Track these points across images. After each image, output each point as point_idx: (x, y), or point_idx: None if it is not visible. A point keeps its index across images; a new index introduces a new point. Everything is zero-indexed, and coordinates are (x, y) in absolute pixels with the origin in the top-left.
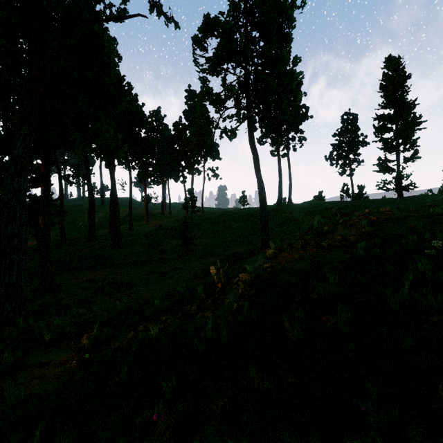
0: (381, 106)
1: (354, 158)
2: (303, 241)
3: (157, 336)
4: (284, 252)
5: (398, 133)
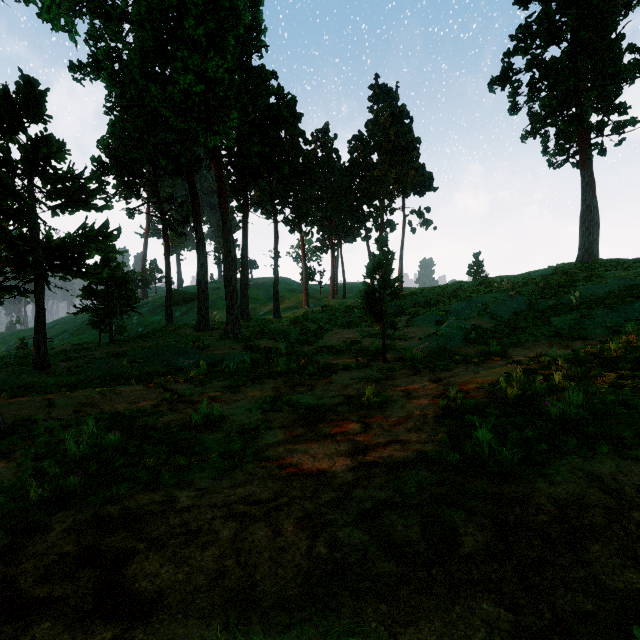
0: None
1: None
2: None
3: None
4: None
5: None
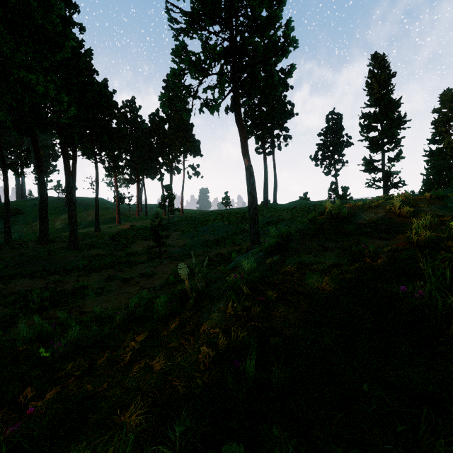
0: (367, 105)
1: (339, 158)
2: (317, 227)
3: None
4: (292, 242)
5: (383, 133)
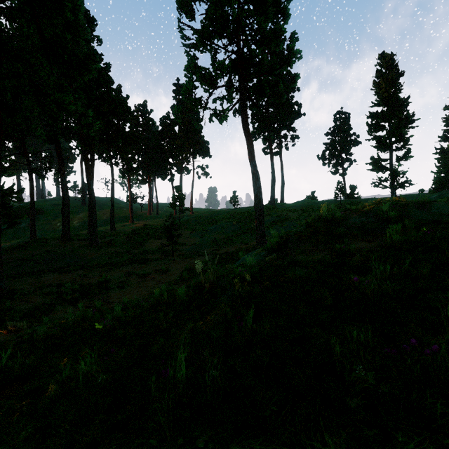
0: (374, 104)
1: (347, 157)
2: (312, 230)
3: (93, 373)
4: (290, 243)
5: (391, 132)
